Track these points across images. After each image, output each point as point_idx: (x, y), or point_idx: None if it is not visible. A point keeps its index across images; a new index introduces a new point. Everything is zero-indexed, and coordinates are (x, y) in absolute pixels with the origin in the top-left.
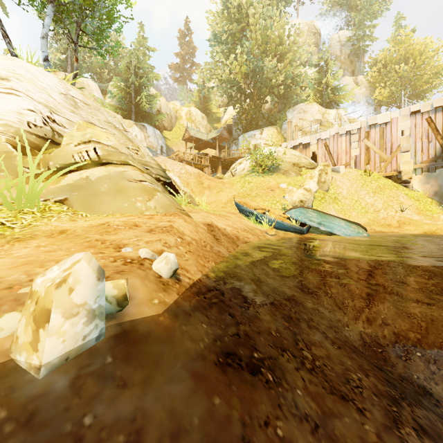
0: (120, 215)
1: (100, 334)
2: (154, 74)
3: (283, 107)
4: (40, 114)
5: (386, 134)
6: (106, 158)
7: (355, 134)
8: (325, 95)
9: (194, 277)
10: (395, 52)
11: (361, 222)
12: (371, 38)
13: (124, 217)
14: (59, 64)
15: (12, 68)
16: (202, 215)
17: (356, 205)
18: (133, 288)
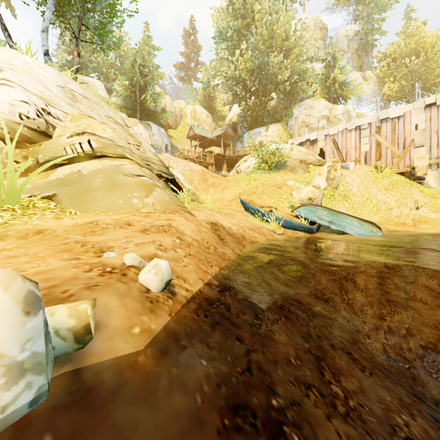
0: (113, 213)
1: (39, 395)
2: (159, 73)
3: (289, 104)
4: (34, 106)
5: (399, 129)
6: (101, 150)
7: (365, 129)
8: (333, 90)
9: (193, 288)
10: (405, 45)
11: (373, 220)
12: (380, 32)
13: (118, 214)
14: (66, 65)
15: (7, 59)
16: (206, 213)
17: (367, 202)
18: (106, 310)
